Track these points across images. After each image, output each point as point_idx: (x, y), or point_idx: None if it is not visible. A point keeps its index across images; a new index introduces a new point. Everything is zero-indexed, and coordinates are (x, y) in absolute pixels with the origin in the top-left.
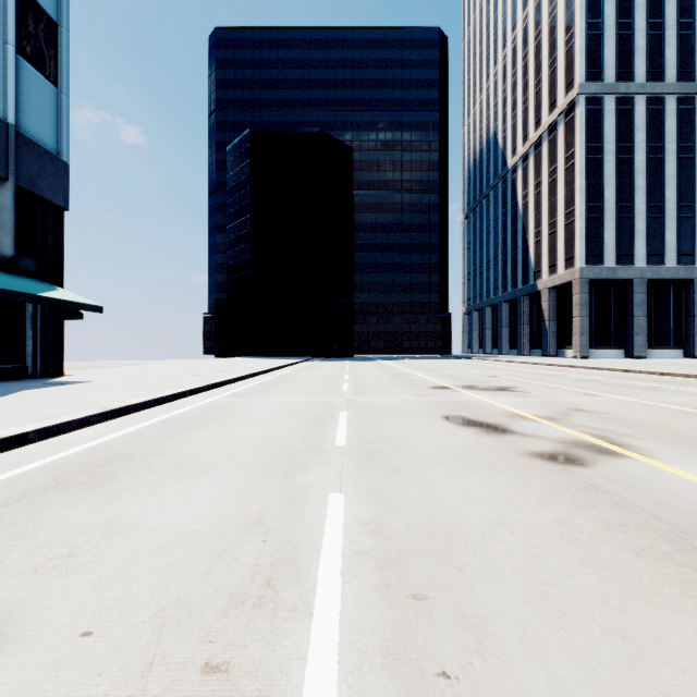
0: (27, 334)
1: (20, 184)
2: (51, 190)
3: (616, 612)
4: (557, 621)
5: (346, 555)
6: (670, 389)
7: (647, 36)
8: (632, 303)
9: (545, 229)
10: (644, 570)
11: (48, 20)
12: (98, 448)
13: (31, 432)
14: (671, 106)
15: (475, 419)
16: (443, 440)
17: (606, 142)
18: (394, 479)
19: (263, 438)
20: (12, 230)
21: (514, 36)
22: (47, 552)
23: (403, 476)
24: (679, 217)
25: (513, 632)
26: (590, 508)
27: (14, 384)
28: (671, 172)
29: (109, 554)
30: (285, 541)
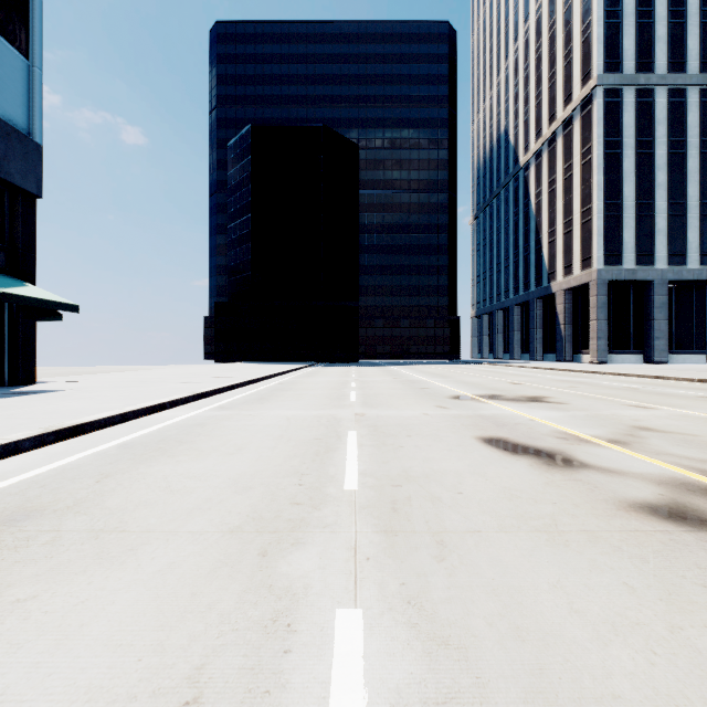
0: None
1: None
2: (21, 174)
3: None
4: None
5: None
6: None
7: (668, 25)
8: (652, 305)
9: (559, 228)
10: None
11: None
12: (1, 494)
13: None
14: (693, 98)
15: (522, 443)
16: (494, 479)
17: (625, 136)
18: (444, 567)
19: (242, 475)
20: None
21: (526, 28)
22: None
23: (456, 559)
24: (701, 215)
25: None
26: None
27: None
28: (693, 168)
29: None
30: None
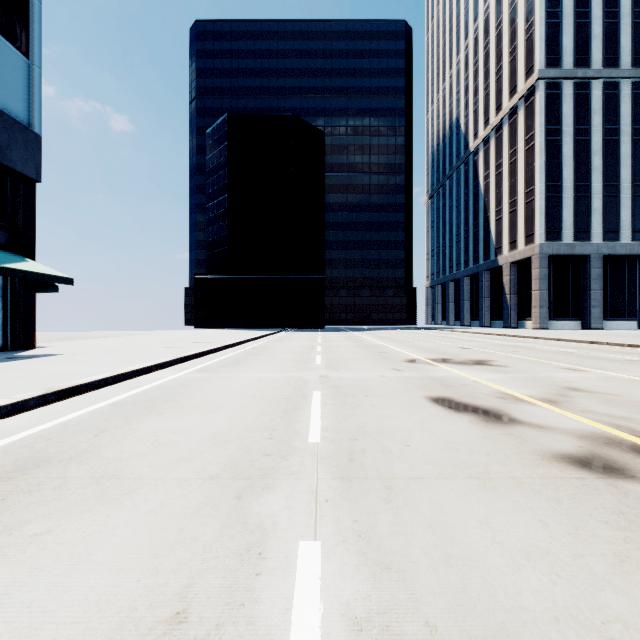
0: None
1: None
2: (22, 161)
3: None
4: None
5: None
6: None
7: (603, 24)
8: (589, 277)
9: (505, 207)
10: None
11: None
12: (13, 446)
13: None
14: (626, 90)
15: (465, 402)
16: (438, 434)
17: (564, 124)
18: (390, 508)
19: (220, 430)
20: None
21: (476, 27)
22: None
23: (401, 501)
24: (633, 195)
25: None
26: None
27: None
28: (626, 153)
29: None
30: None
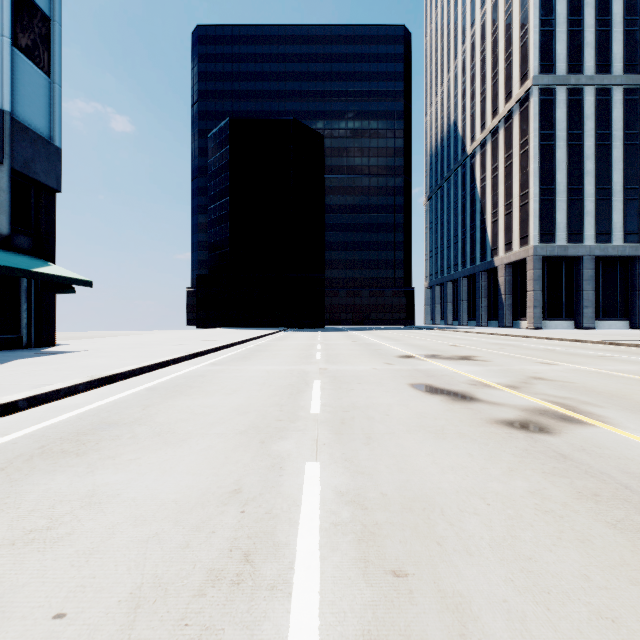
0: (22, 307)
1: (15, 167)
2: (44, 172)
3: (601, 591)
4: (541, 601)
5: (324, 528)
6: (621, 358)
7: (596, 32)
8: (581, 278)
9: (501, 210)
10: (622, 543)
11: (41, 14)
12: (84, 415)
13: (20, 401)
14: (618, 96)
15: (441, 387)
16: (413, 408)
17: (557, 129)
18: (368, 447)
19: (241, 406)
20: (8, 210)
21: (473, 32)
22: (26, 524)
23: (376, 444)
24: (625, 199)
25: (498, 613)
26: (561, 477)
27: (9, 354)
28: (618, 157)
29: (88, 527)
30: (263, 512)
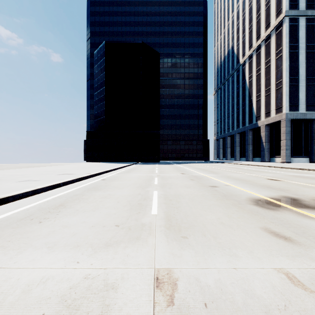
0: None
1: None
2: None
3: None
4: None
5: None
6: None
7: None
8: (314, 132)
9: (262, 93)
10: None
11: None
12: None
13: None
14: None
15: None
16: None
17: (300, 43)
18: None
19: None
20: None
21: None
22: None
23: None
24: None
25: None
26: None
27: None
28: None
29: None
30: None
